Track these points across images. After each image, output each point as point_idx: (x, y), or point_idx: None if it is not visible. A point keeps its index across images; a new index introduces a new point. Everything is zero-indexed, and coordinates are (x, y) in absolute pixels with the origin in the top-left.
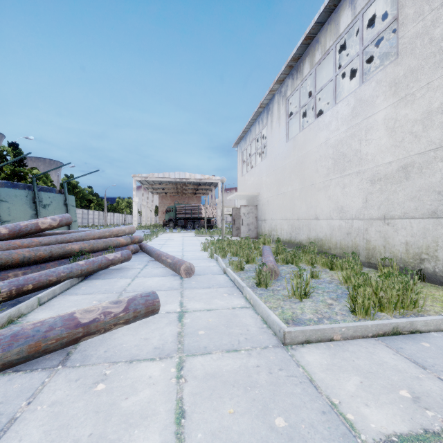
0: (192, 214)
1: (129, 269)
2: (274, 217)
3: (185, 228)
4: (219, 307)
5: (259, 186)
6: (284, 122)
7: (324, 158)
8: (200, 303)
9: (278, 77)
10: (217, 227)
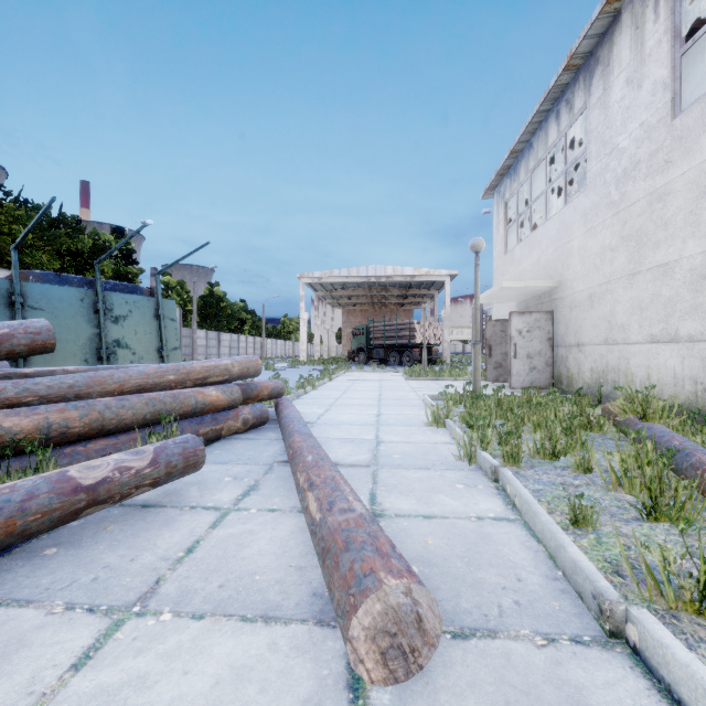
0: (398, 339)
1: (177, 513)
2: (617, 337)
3: (386, 363)
4: None
5: (558, 265)
6: (662, 65)
7: None
8: None
9: None
10: (444, 362)
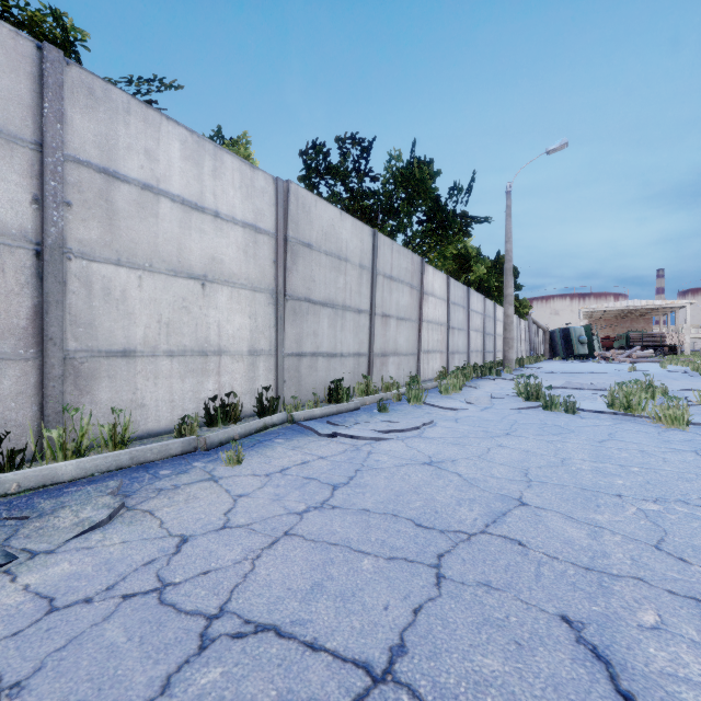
0: (652, 342)
1: None
2: None
3: None
4: None
5: None
6: None
7: None
8: None
9: None
10: None
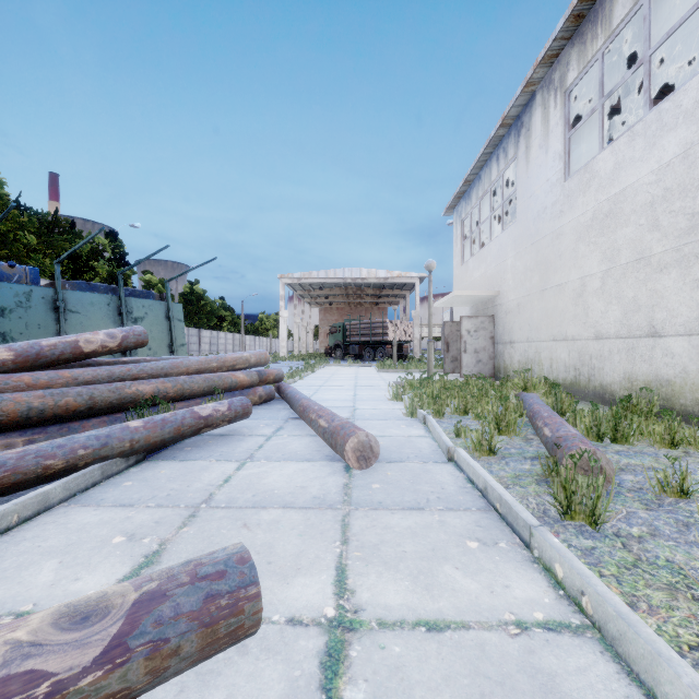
0: (372, 337)
1: (243, 437)
2: (534, 336)
3: (361, 358)
4: (466, 614)
5: (498, 279)
6: (558, 141)
7: (681, 191)
8: (399, 580)
9: (547, 49)
10: (414, 357)
